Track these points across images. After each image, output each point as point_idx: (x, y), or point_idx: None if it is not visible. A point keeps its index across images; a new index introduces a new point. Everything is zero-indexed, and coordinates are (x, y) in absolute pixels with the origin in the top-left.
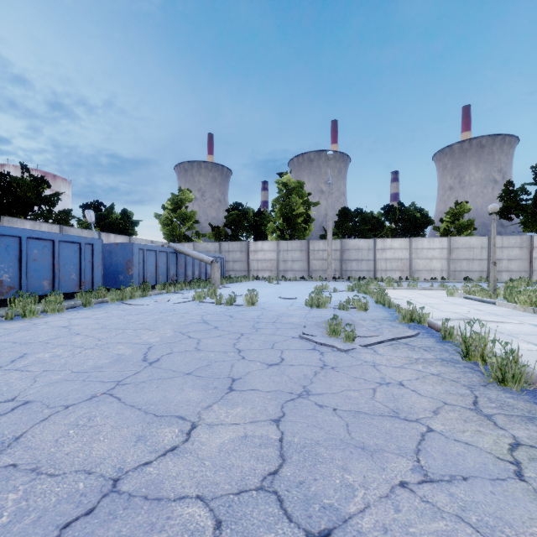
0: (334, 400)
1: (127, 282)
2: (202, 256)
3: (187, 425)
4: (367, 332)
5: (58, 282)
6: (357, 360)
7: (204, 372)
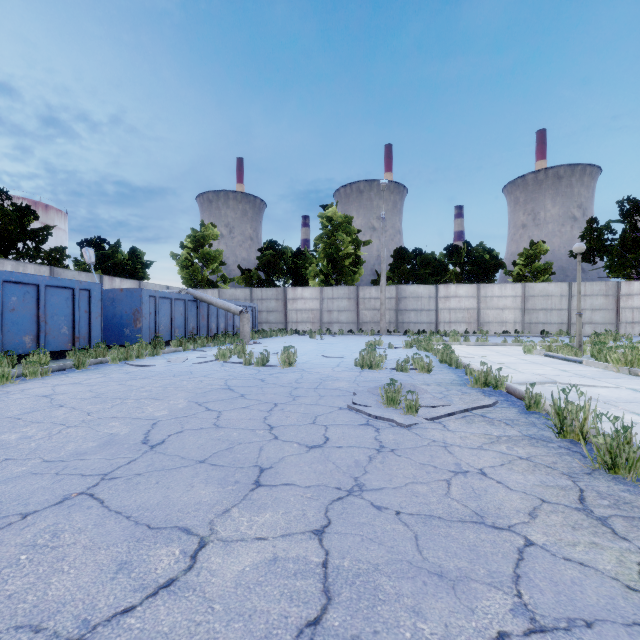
0: (396, 499)
1: (135, 337)
2: (229, 305)
3: (193, 543)
4: (433, 401)
5: (44, 337)
6: (423, 439)
7: (223, 458)
